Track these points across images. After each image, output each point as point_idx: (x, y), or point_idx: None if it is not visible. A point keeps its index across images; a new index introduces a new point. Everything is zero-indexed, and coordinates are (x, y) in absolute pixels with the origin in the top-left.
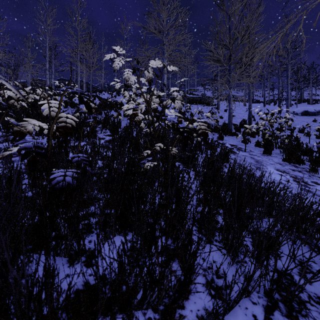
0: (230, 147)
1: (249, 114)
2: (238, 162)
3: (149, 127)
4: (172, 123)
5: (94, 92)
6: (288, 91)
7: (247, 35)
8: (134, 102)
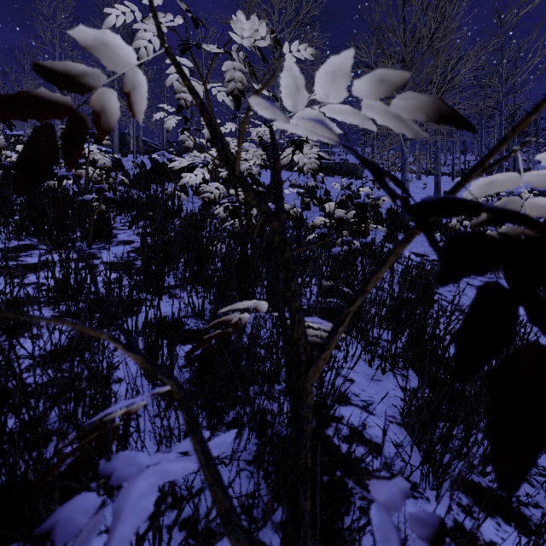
0: (417, 259)
1: (435, 192)
2: (450, 299)
3: (234, 215)
4: (359, 157)
5: (148, 153)
6: (503, 152)
7: (441, 32)
8: (201, 155)
